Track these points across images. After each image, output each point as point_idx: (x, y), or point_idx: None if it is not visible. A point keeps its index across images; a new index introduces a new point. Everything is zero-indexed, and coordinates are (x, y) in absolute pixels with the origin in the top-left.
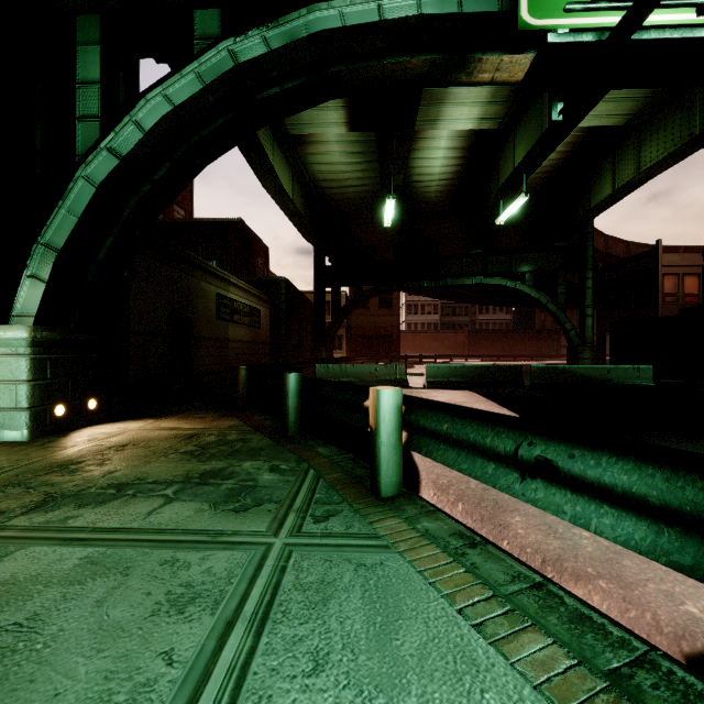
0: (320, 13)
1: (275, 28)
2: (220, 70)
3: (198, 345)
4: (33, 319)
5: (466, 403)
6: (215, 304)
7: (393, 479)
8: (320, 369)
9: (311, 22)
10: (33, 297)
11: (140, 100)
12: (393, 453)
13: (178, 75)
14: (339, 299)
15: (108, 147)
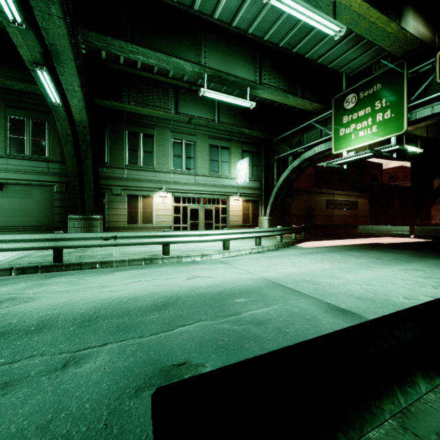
0: (305, 154)
1: (298, 159)
2: (291, 169)
3: (317, 218)
4: (268, 215)
5: (393, 241)
6: (325, 203)
7: (293, 237)
8: (359, 227)
9: (304, 156)
10: (268, 211)
11: (281, 177)
12: (293, 234)
13: (285, 171)
14: (431, 186)
15: (277, 185)
